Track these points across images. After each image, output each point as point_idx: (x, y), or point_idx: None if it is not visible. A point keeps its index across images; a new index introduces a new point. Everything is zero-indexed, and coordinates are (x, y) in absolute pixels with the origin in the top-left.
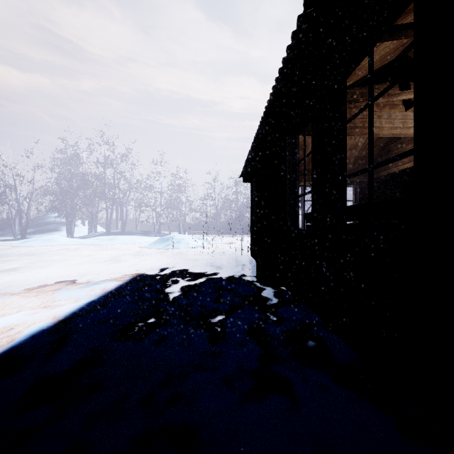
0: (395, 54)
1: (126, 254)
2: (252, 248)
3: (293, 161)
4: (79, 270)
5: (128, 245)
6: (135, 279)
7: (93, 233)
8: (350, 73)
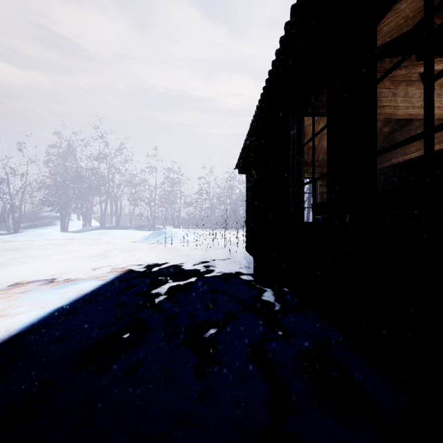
0: (414, 22)
1: (116, 249)
2: (248, 243)
3: (297, 143)
4: (60, 267)
5: (120, 240)
6: (118, 278)
7: (87, 228)
8: (384, 15)
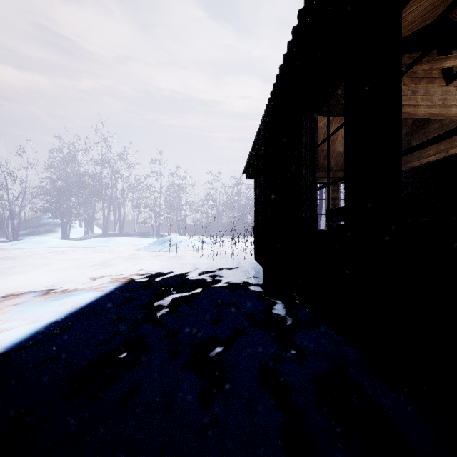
0: (436, 14)
1: (119, 257)
2: (257, 251)
3: (311, 144)
4: (58, 277)
5: (123, 248)
6: (119, 289)
7: (89, 235)
8: None
